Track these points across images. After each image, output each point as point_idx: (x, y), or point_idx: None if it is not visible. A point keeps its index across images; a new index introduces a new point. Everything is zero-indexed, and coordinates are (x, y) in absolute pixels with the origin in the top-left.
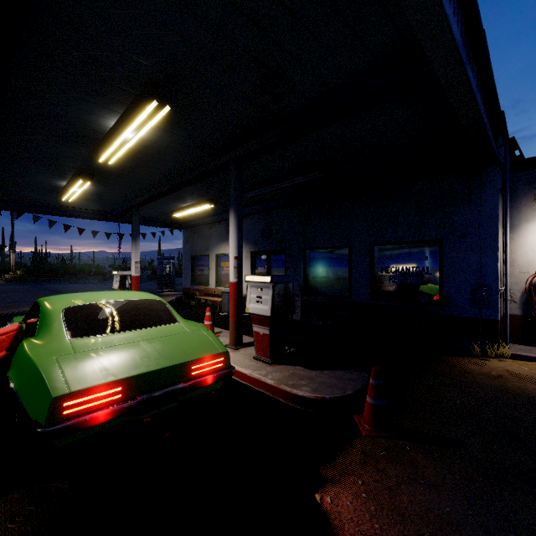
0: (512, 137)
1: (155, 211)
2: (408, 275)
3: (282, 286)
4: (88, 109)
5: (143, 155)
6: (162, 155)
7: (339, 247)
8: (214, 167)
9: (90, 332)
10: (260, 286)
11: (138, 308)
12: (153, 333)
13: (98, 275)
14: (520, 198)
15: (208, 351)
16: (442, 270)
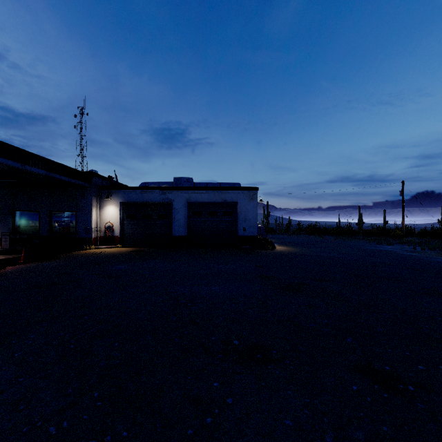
0: (109, 175)
1: None
2: (65, 224)
3: None
4: None
5: None
6: None
7: (34, 211)
8: None
9: None
10: None
11: None
12: None
13: None
14: (104, 198)
15: None
16: (76, 221)
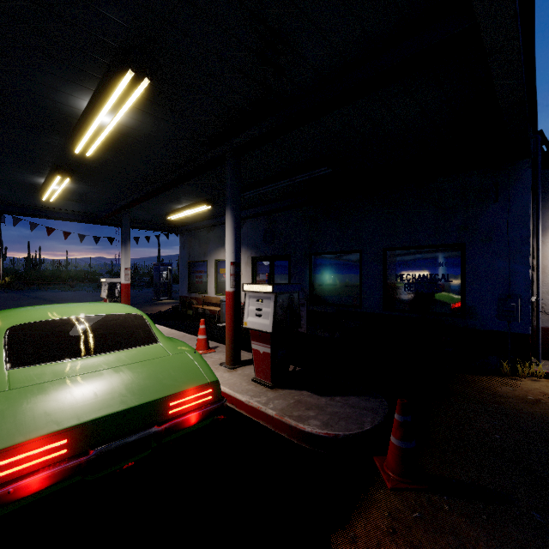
0: (540, 131)
1: (148, 213)
2: (425, 283)
3: (286, 296)
4: (52, 84)
5: (127, 146)
6: (148, 146)
7: (348, 252)
8: (209, 160)
9: (39, 358)
10: (260, 296)
11: (108, 325)
12: (124, 358)
13: (92, 282)
14: None
15: (193, 381)
16: (465, 277)
